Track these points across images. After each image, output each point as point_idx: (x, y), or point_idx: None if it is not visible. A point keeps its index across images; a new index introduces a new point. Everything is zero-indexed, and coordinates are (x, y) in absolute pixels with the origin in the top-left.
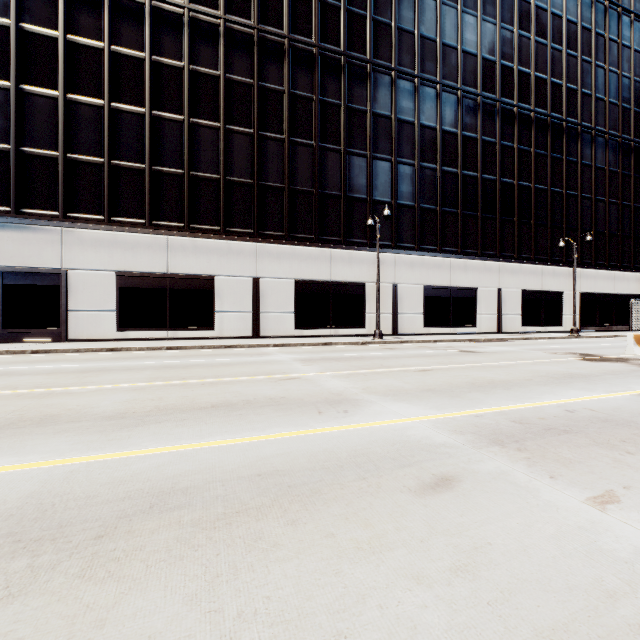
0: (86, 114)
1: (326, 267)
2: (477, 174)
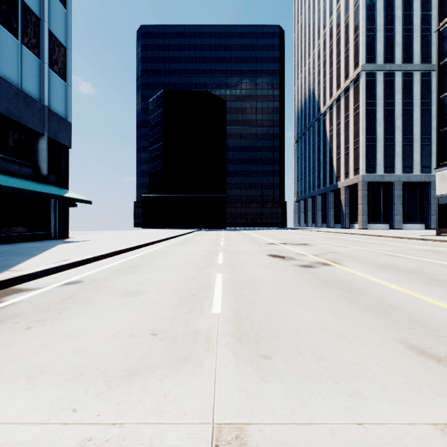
0: None
1: None
2: None
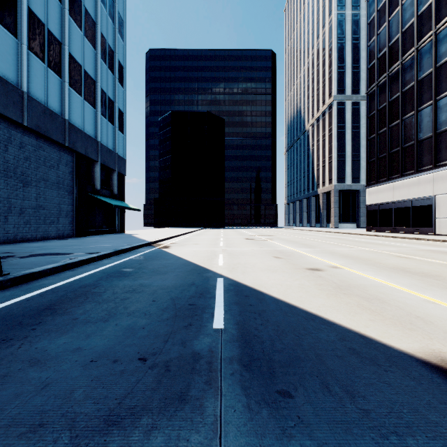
0: (445, 102)
1: None
2: None
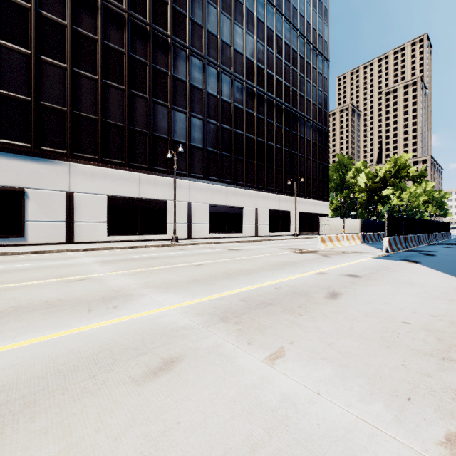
0: None
1: (135, 187)
2: (243, 132)
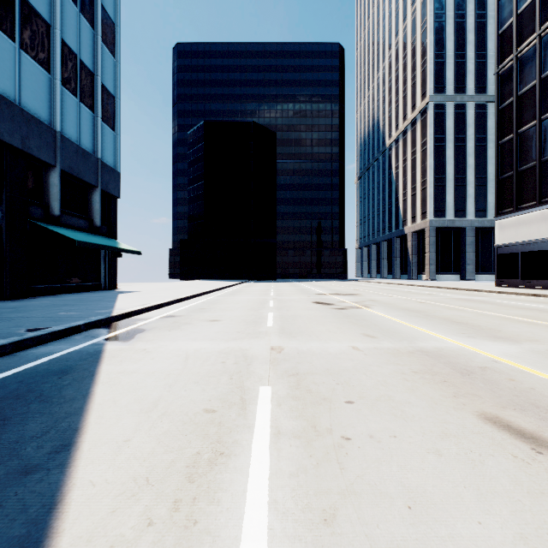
0: None
1: None
2: None
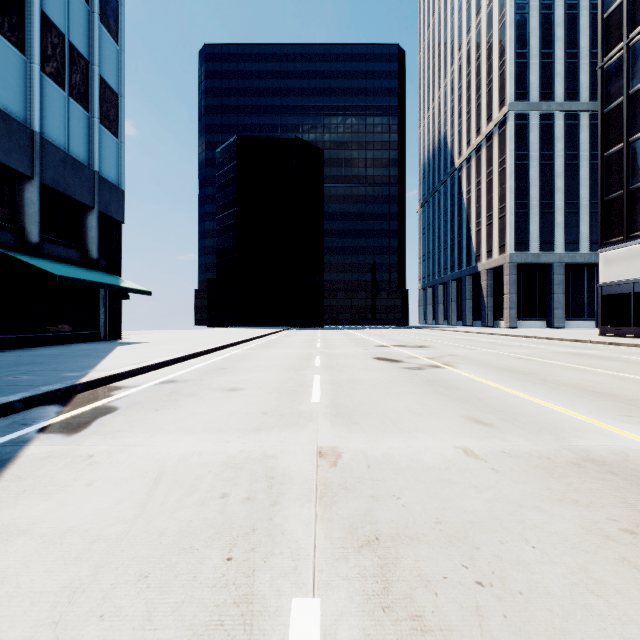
0: None
1: None
2: None
